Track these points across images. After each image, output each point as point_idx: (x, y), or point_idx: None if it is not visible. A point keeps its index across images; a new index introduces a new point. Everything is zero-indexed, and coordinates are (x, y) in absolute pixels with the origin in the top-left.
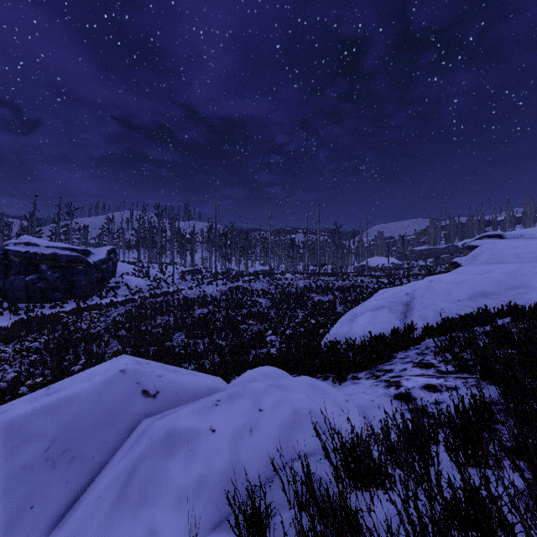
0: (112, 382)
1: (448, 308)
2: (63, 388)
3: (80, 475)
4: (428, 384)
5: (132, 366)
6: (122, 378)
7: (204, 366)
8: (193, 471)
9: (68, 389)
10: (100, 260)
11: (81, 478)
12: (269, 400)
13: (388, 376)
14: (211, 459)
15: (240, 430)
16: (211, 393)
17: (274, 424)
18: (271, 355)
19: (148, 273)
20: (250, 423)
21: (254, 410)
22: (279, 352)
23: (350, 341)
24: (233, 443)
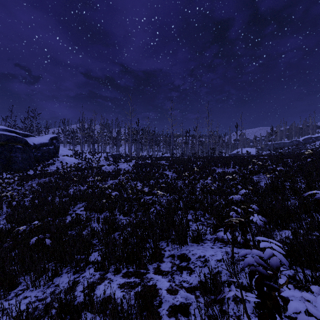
0: None
1: None
2: None
3: None
4: None
5: None
6: None
7: None
8: None
9: None
10: (40, 143)
11: None
12: None
13: None
14: None
15: None
16: None
17: None
18: None
19: (82, 155)
20: None
21: None
22: None
23: None
24: None
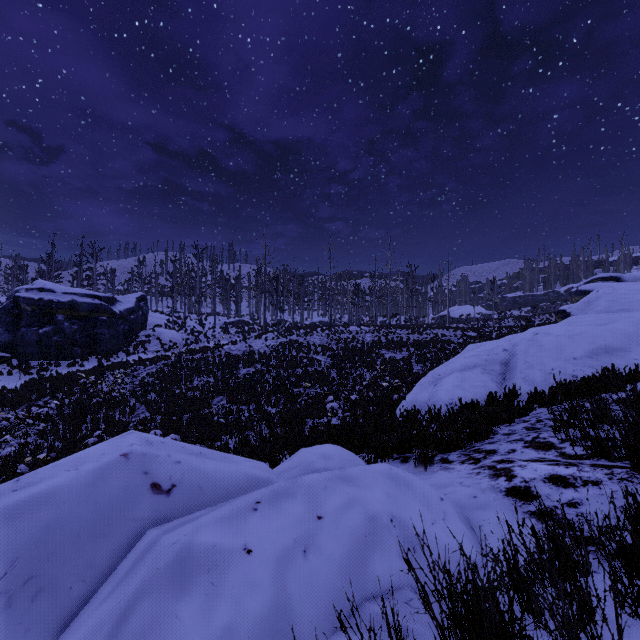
0: (109, 471)
1: (561, 368)
2: (38, 480)
3: (47, 618)
4: (554, 475)
5: (140, 448)
6: (124, 466)
7: (248, 440)
8: (215, 621)
9: (44, 483)
10: (127, 309)
11: (49, 623)
12: (332, 502)
13: (491, 460)
14: (244, 599)
15: (289, 549)
16: (249, 487)
17: (340, 540)
18: (332, 427)
19: (185, 324)
20: (304, 538)
21: (310, 518)
22: (343, 423)
23: (433, 409)
24: (278, 572)
